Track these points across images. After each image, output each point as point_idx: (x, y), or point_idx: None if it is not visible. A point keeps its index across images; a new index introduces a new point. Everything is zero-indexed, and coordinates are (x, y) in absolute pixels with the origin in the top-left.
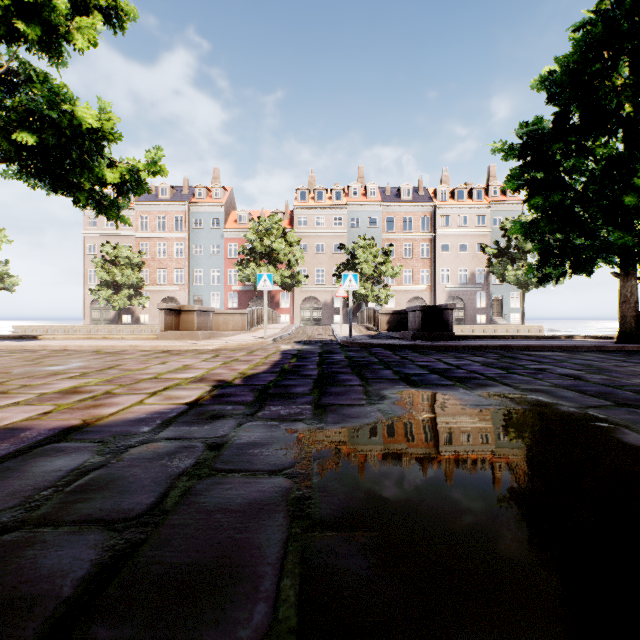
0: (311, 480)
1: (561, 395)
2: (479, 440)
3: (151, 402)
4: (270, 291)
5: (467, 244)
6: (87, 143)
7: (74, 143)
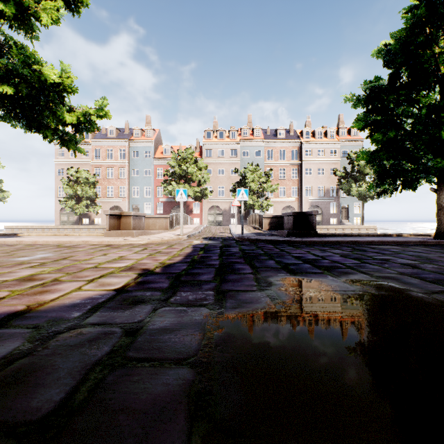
0: (212, 370)
1: (408, 282)
2: (354, 325)
3: (87, 288)
4: (186, 202)
5: (324, 169)
6: (51, 94)
7: (42, 94)
